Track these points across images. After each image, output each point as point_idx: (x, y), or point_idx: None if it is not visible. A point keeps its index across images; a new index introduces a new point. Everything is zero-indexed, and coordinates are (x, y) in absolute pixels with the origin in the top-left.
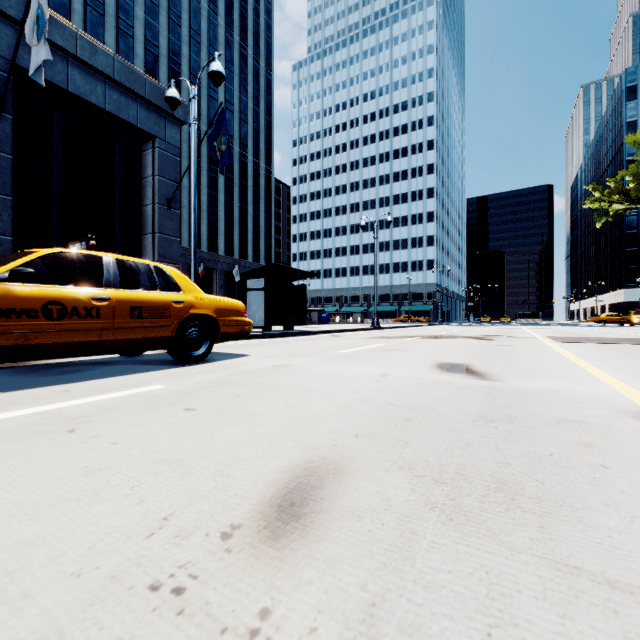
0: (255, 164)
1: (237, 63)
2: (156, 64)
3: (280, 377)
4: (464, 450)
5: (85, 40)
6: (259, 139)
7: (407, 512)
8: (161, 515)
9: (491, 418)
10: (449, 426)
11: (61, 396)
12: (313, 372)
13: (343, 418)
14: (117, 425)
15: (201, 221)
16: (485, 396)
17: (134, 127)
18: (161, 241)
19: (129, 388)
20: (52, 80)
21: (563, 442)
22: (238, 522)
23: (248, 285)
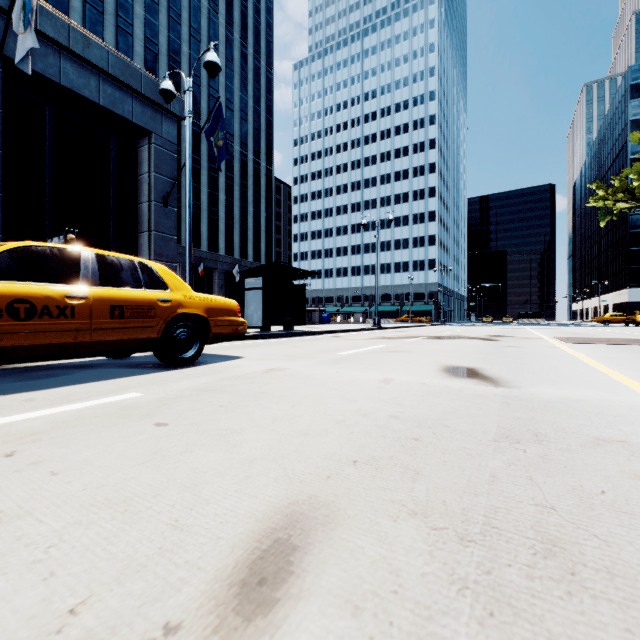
0: (256, 163)
1: (237, 62)
2: (156, 62)
3: (272, 383)
4: (491, 485)
5: (78, 32)
6: (260, 138)
7: (425, 598)
8: (69, 603)
9: (515, 437)
10: (467, 448)
11: (20, 406)
12: (309, 377)
13: (339, 437)
14: (68, 446)
15: (201, 220)
16: (503, 407)
17: (129, 122)
18: (157, 239)
19: (101, 396)
20: (44, 73)
21: (612, 472)
22: (177, 619)
23: (246, 284)
